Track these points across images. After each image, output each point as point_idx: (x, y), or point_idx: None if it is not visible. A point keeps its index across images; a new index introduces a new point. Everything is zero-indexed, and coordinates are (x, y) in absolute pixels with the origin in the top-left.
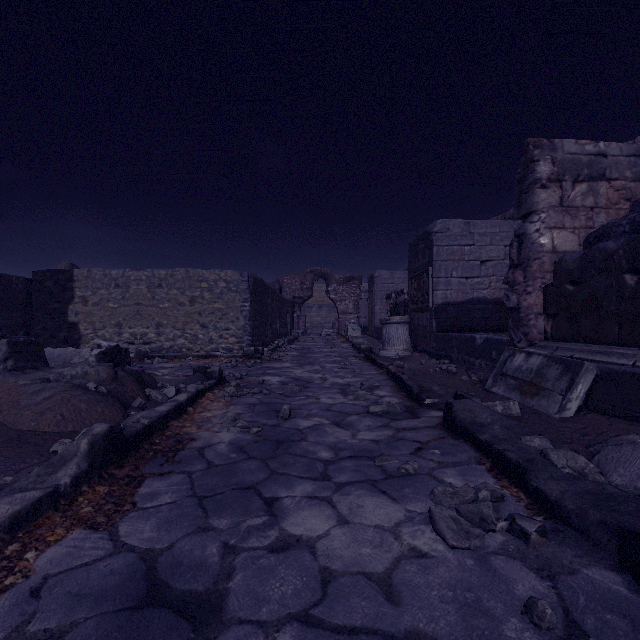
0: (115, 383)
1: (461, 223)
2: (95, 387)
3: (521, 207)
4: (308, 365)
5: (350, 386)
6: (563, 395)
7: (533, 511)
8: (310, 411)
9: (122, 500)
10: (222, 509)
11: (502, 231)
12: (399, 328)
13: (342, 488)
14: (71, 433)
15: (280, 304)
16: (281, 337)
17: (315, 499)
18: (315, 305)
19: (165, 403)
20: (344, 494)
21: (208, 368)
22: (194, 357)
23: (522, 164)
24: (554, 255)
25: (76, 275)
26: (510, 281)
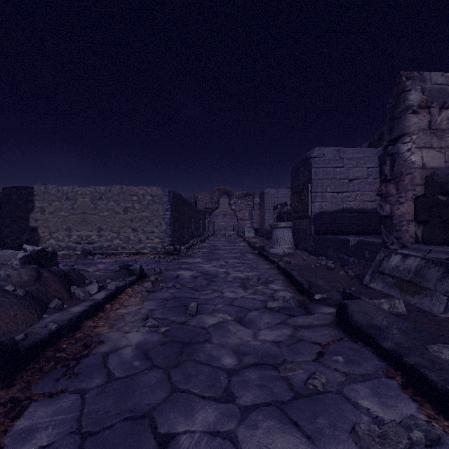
0: (38, 284)
1: (333, 150)
2: (13, 290)
3: (393, 131)
4: (215, 260)
5: (249, 280)
6: (448, 296)
7: None
8: (215, 306)
9: None
10: None
11: (365, 156)
12: (285, 231)
13: (248, 415)
14: None
15: (195, 213)
16: (195, 237)
17: (217, 437)
18: (221, 214)
19: (82, 302)
20: (250, 426)
21: (131, 265)
22: (127, 254)
23: (394, 95)
24: (423, 171)
25: (36, 190)
26: (383, 193)
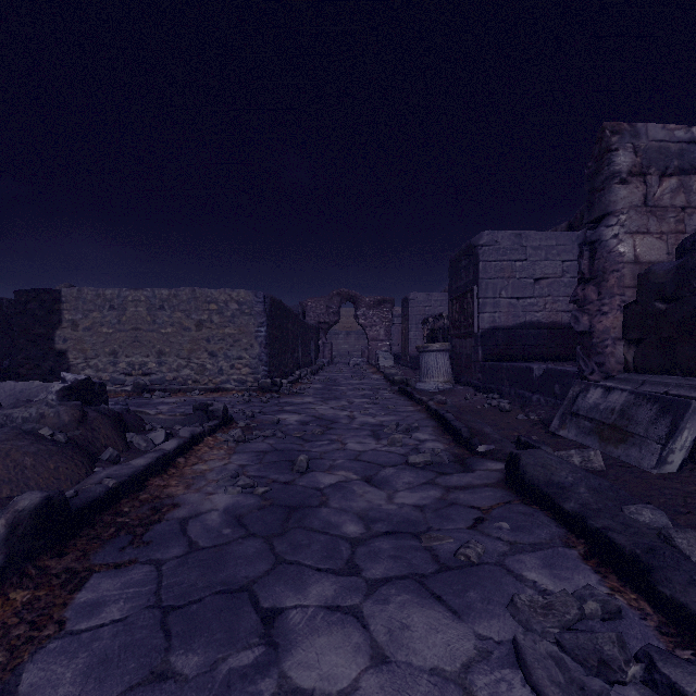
0: (82, 428)
1: (511, 235)
2: (50, 434)
3: (593, 208)
4: (333, 400)
5: (383, 427)
6: (662, 444)
7: (672, 639)
8: (334, 461)
9: (45, 616)
10: (195, 633)
11: (559, 244)
12: (439, 357)
13: (377, 589)
14: (6, 500)
15: (303, 330)
16: (304, 367)
17: (337, 611)
18: (342, 331)
19: (146, 454)
20: (380, 601)
21: (211, 405)
22: (201, 390)
23: (595, 156)
24: (636, 266)
25: (64, 295)
26: (579, 299)
